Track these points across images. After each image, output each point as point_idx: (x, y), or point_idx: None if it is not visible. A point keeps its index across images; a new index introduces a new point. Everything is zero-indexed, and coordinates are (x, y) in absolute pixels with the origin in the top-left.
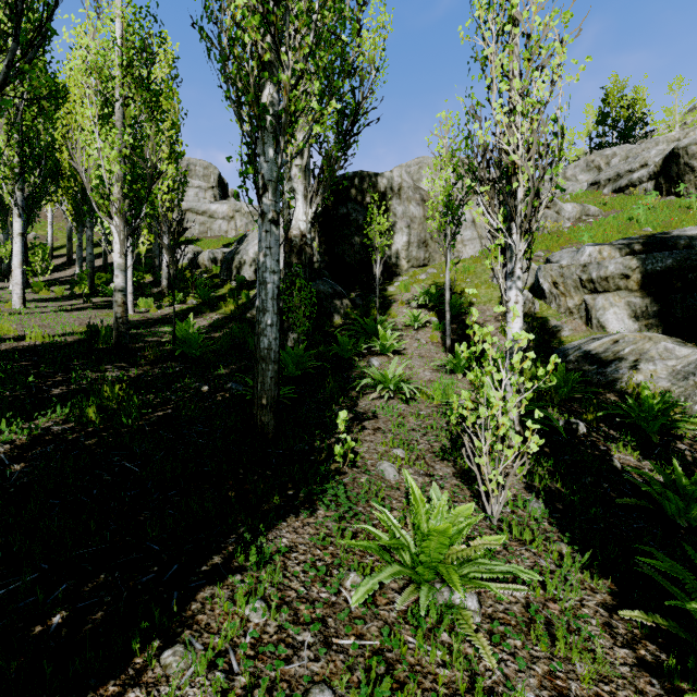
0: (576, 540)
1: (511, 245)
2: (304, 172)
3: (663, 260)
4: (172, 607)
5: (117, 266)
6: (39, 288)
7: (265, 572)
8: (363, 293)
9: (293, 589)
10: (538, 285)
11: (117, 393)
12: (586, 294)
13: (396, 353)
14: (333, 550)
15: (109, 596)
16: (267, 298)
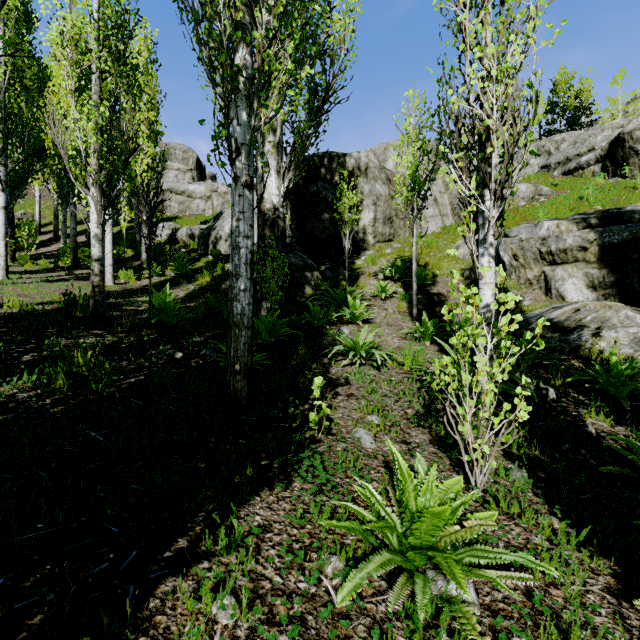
0: (565, 513)
1: (483, 212)
2: (277, 148)
3: (620, 233)
4: (126, 605)
5: (93, 236)
6: (25, 261)
7: (235, 557)
8: (332, 266)
9: (267, 579)
10: (499, 258)
11: (88, 360)
12: (545, 266)
13: (365, 322)
14: (311, 529)
15: (53, 593)
16: (240, 263)
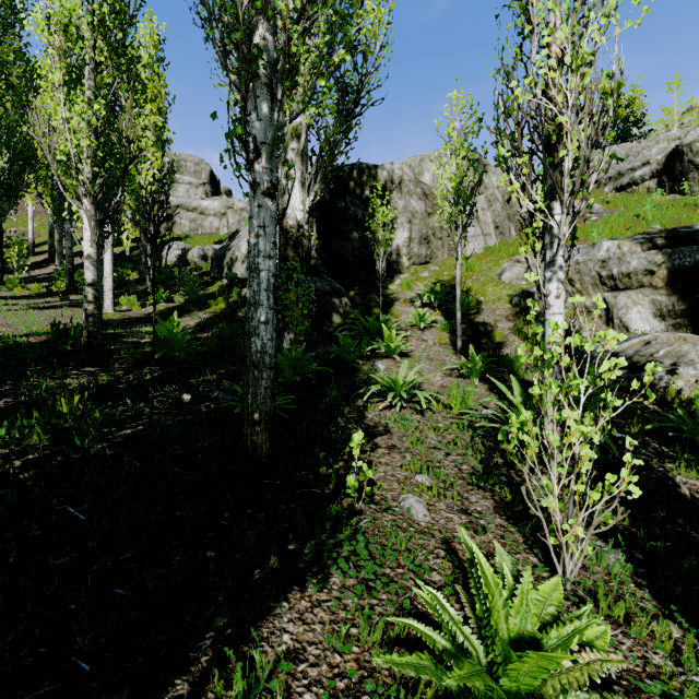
0: (681, 613)
1: (551, 229)
2: (301, 157)
3: (692, 255)
4: None
5: (87, 256)
6: (13, 284)
7: None
8: (362, 291)
9: None
10: None
11: (74, 407)
12: (606, 292)
13: (403, 355)
14: (359, 653)
15: None
16: (260, 290)
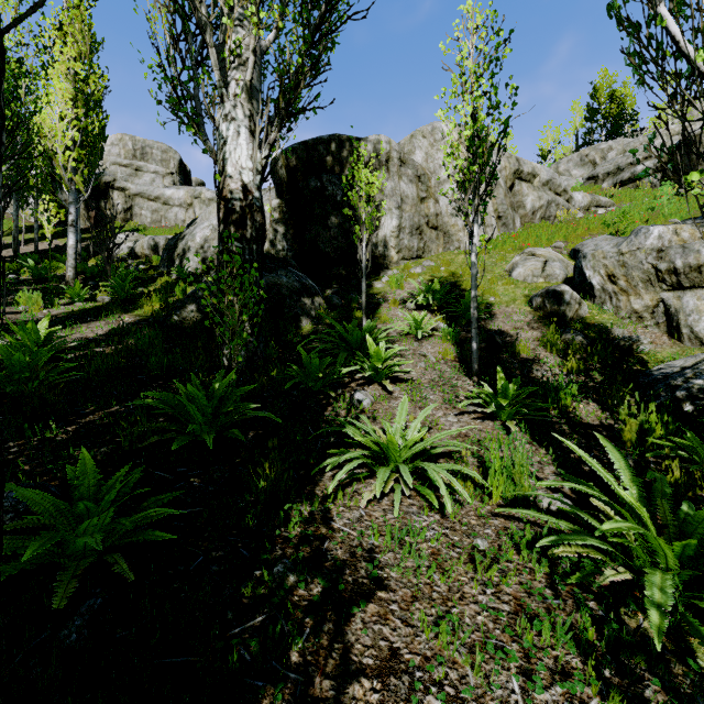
0: None
1: None
2: (249, 91)
3: None
4: None
5: None
6: None
7: None
8: (341, 290)
9: None
10: (583, 280)
11: None
12: (664, 291)
13: (395, 379)
14: None
15: None
16: None
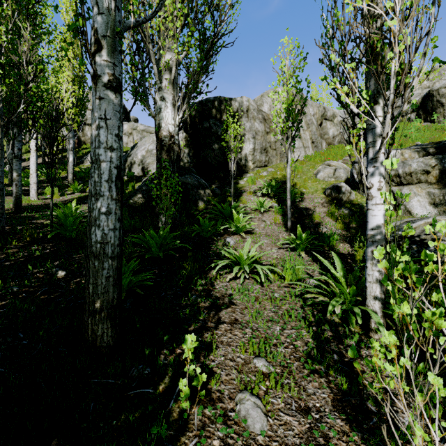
0: None
1: (373, 129)
2: (172, 84)
3: None
4: None
5: None
6: None
7: None
8: (221, 185)
9: None
10: (353, 180)
11: None
12: (393, 186)
13: (248, 232)
14: None
15: None
16: (101, 181)
